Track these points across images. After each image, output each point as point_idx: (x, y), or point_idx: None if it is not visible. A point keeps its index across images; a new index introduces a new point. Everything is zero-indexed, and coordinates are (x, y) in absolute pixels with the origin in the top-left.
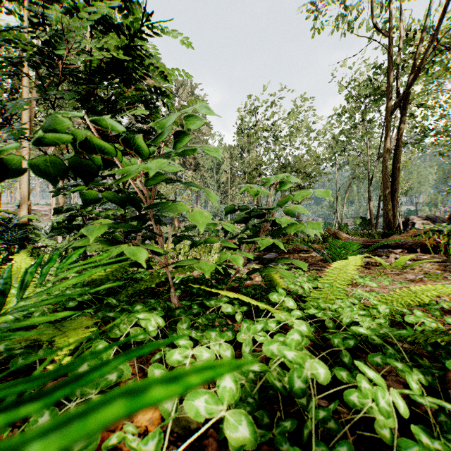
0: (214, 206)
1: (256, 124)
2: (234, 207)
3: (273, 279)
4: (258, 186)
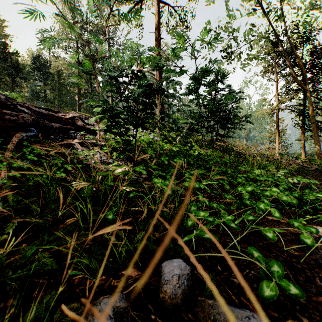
0: None
1: None
2: None
3: None
4: None
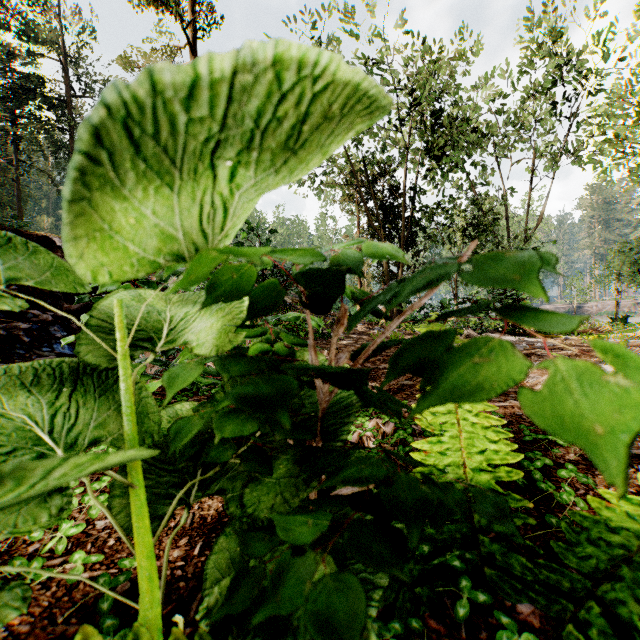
0: None
1: None
2: None
3: None
4: None
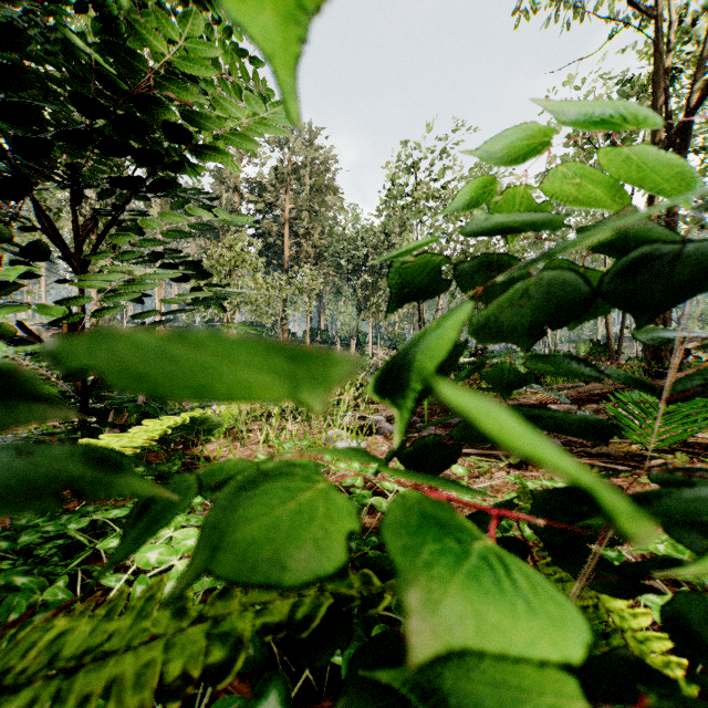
0: (347, 324)
1: (415, 188)
2: (430, 267)
3: (613, 613)
4: (585, 127)
